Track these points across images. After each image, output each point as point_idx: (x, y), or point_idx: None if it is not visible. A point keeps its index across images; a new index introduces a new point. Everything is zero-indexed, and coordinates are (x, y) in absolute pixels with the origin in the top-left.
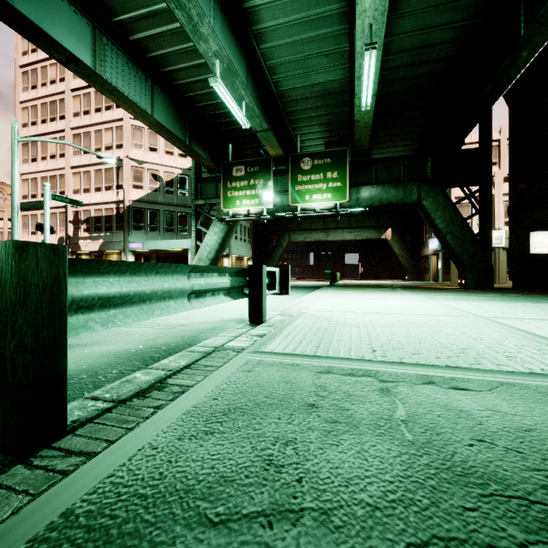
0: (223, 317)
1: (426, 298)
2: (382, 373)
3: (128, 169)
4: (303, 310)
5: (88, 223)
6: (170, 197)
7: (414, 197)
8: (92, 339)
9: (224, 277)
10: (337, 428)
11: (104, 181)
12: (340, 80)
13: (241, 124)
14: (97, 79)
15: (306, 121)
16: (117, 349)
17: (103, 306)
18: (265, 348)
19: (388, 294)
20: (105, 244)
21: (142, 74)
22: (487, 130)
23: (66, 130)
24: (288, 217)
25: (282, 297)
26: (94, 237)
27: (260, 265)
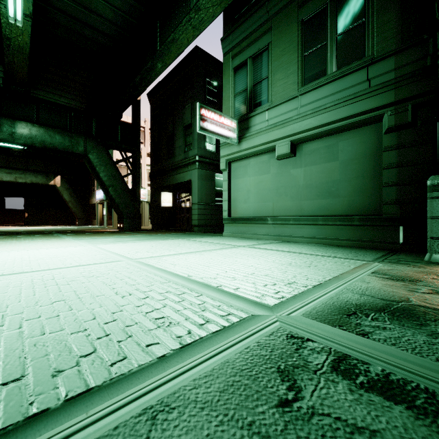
0: None
1: (88, 243)
2: None
3: None
4: None
5: None
6: None
7: (81, 148)
8: None
9: None
10: None
11: None
12: None
13: None
14: None
15: None
16: None
17: None
18: None
19: (46, 242)
20: None
21: None
22: (138, 114)
23: None
24: None
25: None
26: None
27: None
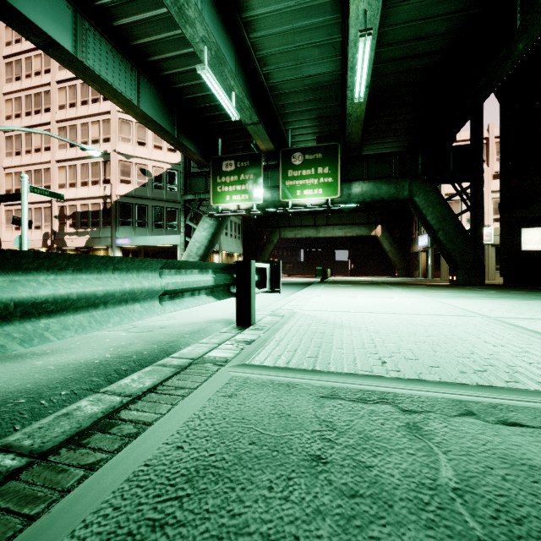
0: (208, 317)
1: (422, 295)
2: (401, 398)
3: (116, 163)
4: (296, 309)
5: (74, 219)
6: (159, 192)
7: (406, 193)
8: (53, 346)
9: (207, 274)
10: (360, 510)
11: (90, 175)
12: (332, 72)
13: (231, 116)
14: (78, 65)
15: (297, 115)
16: (78, 360)
17: (27, 315)
18: (252, 359)
19: (382, 292)
20: (92, 240)
21: (127, 63)
22: (478, 126)
23: (51, 123)
24: (278, 214)
25: (273, 294)
26: (80, 233)
27: (249, 261)
